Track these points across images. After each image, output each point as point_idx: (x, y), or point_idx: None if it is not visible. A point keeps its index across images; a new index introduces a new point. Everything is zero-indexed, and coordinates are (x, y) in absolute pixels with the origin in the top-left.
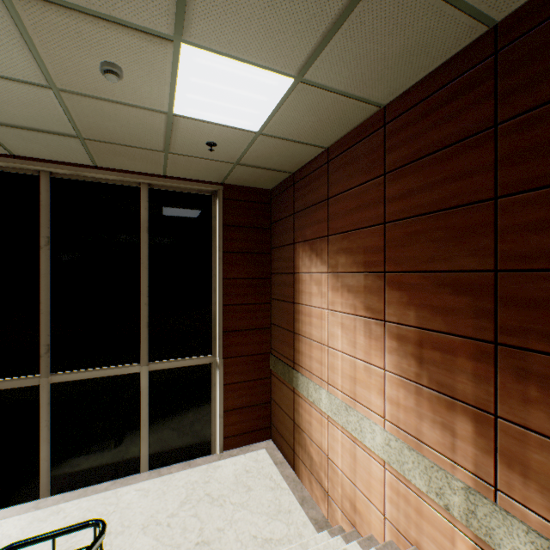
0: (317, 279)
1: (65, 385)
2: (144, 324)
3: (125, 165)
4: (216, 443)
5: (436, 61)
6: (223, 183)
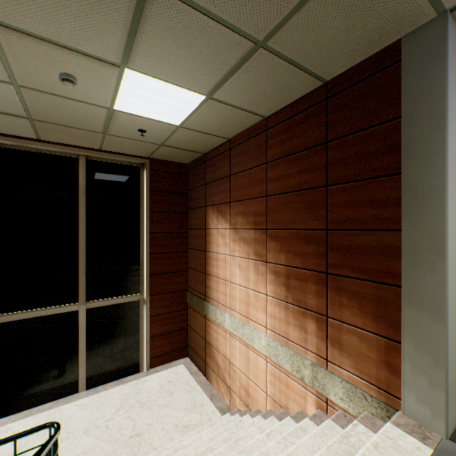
0: (222, 233)
1: (10, 324)
2: (83, 270)
3: (66, 140)
4: (143, 364)
5: (296, 96)
6: (150, 157)
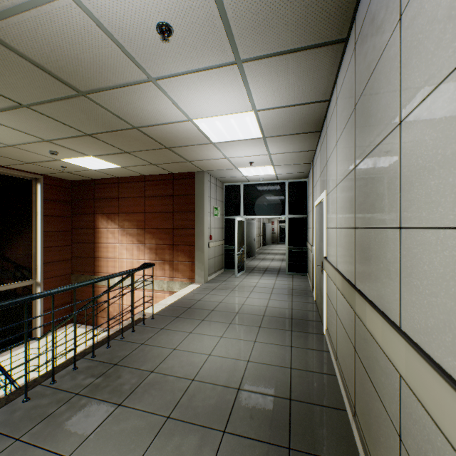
0: (112, 231)
1: None
2: None
3: None
4: (36, 333)
5: (161, 173)
6: (43, 174)
